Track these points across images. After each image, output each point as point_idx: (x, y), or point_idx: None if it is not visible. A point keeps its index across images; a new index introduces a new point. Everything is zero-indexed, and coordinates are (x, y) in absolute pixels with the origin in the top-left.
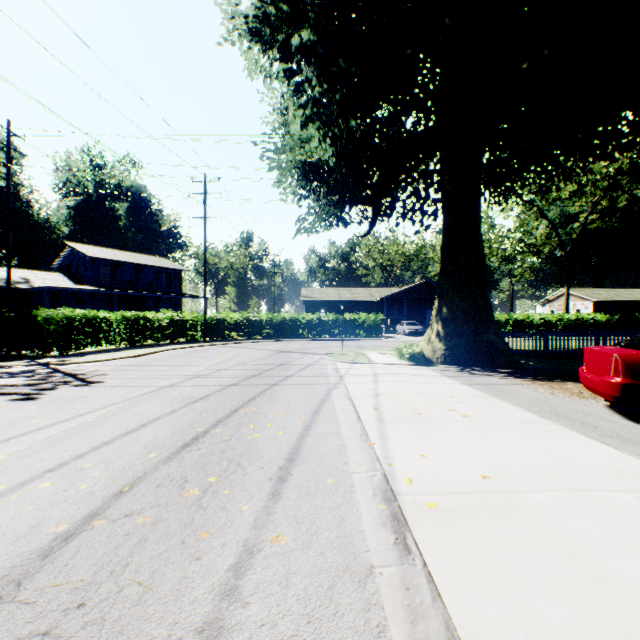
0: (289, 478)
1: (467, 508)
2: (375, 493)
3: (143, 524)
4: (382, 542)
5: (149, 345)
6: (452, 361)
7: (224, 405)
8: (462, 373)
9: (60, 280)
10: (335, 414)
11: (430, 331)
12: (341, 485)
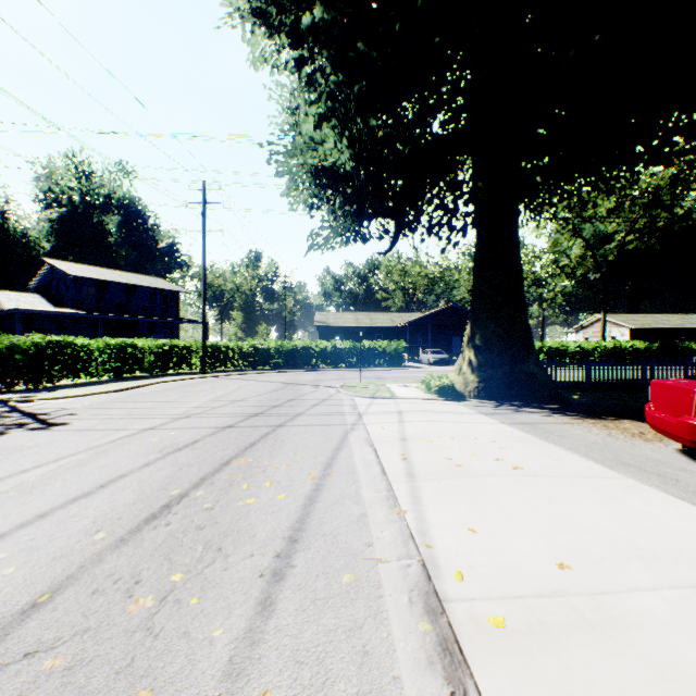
0: (288, 573)
1: (550, 626)
2: (412, 599)
3: (48, 674)
4: None
5: (138, 377)
6: (487, 395)
7: (214, 455)
8: (500, 409)
9: (37, 302)
10: (353, 466)
11: (461, 361)
12: (363, 585)
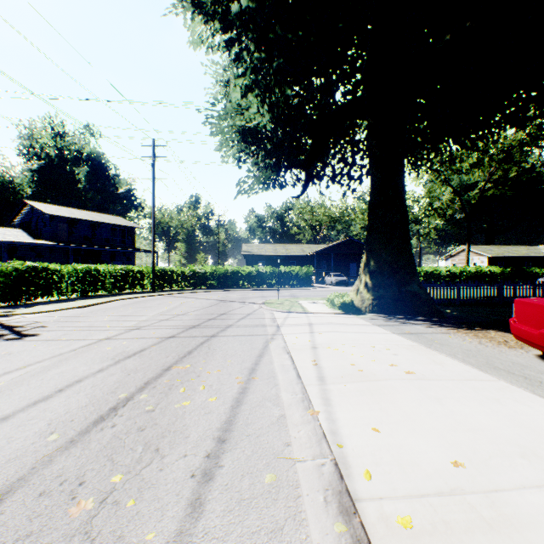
0: (217, 473)
1: (453, 526)
2: (327, 499)
3: None
4: None
5: (100, 295)
6: (379, 310)
7: (157, 362)
8: (390, 322)
9: (19, 235)
10: (273, 371)
11: (359, 282)
12: (283, 485)
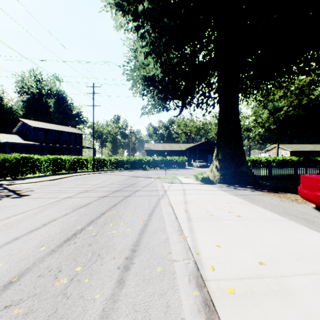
0: (131, 267)
1: (256, 293)
2: (190, 279)
3: (16, 316)
4: None
5: (63, 173)
6: (224, 182)
7: (97, 210)
8: (230, 188)
9: (16, 139)
10: (162, 215)
11: (212, 166)
12: (166, 272)
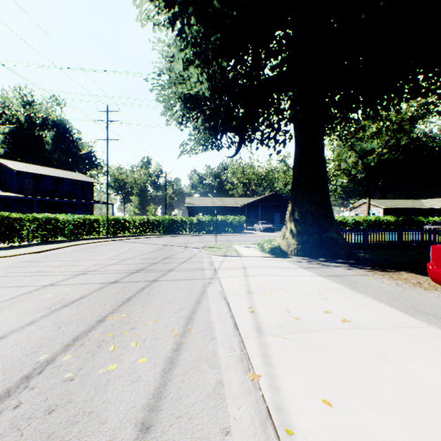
0: None
1: None
2: None
3: None
4: None
5: (59, 241)
6: (303, 253)
7: (93, 311)
8: (314, 264)
9: None
10: (210, 321)
11: (285, 229)
12: None
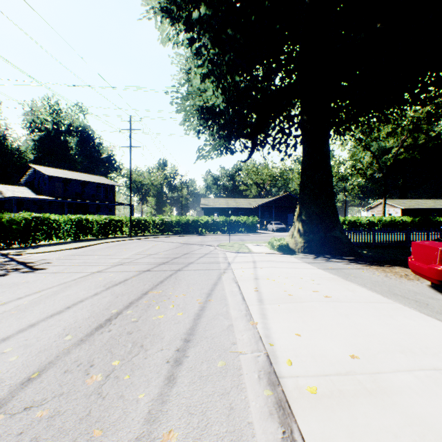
0: (184, 361)
1: (344, 392)
2: (260, 376)
3: (39, 420)
4: (270, 438)
5: (89, 239)
6: (309, 251)
7: (137, 288)
8: (317, 260)
9: (25, 192)
10: (224, 295)
11: (293, 229)
12: (230, 368)
